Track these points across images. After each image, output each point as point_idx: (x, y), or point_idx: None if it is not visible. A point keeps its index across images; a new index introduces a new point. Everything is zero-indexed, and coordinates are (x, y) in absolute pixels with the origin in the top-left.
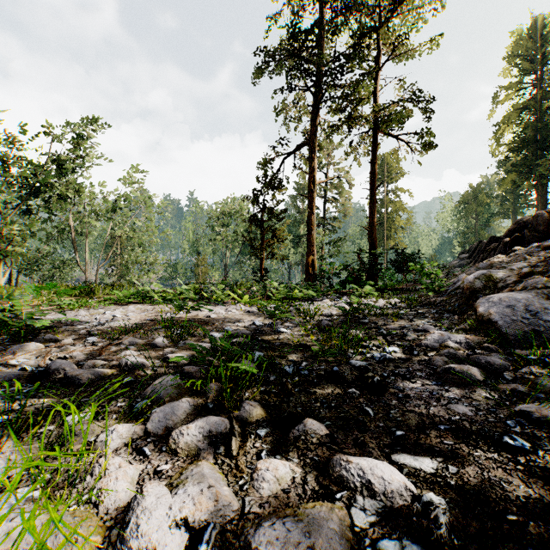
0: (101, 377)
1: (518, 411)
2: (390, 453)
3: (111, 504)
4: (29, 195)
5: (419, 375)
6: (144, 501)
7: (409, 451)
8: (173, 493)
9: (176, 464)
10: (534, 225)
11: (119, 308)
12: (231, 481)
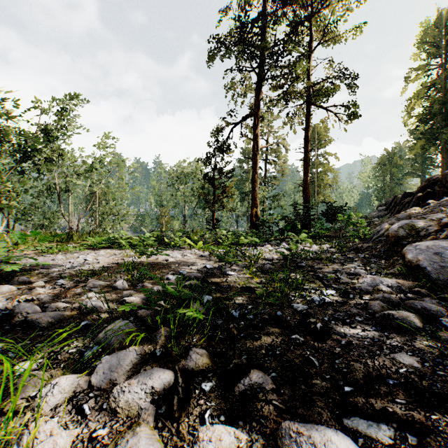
0: (61, 320)
1: None
2: (341, 415)
3: None
4: (23, 158)
5: (358, 319)
6: None
7: (361, 413)
8: None
9: (114, 427)
10: (444, 182)
11: (92, 253)
12: None
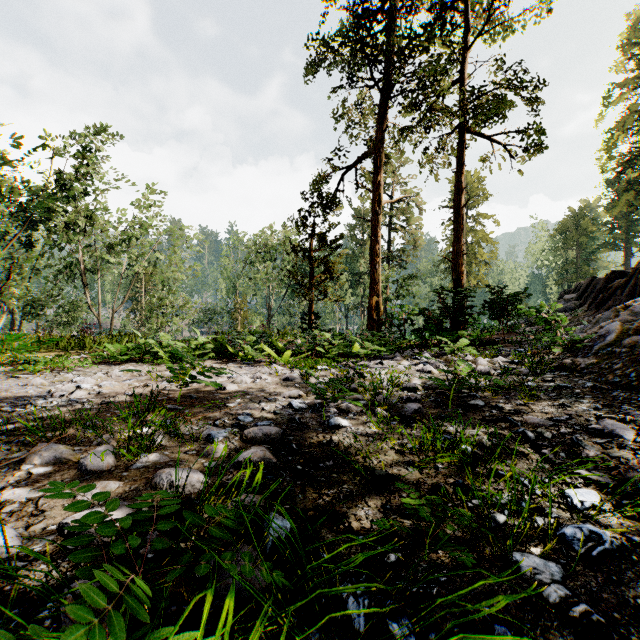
0: None
1: None
2: None
3: None
4: (31, 224)
5: None
6: None
7: None
8: None
9: None
10: None
11: (104, 371)
12: None
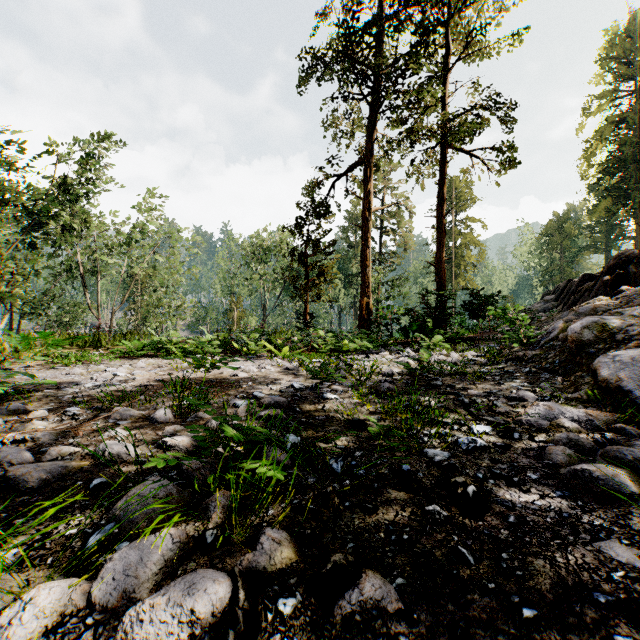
0: (62, 476)
1: None
2: None
3: None
4: (32, 226)
5: (532, 477)
6: None
7: None
8: None
9: None
10: None
11: (127, 364)
12: None
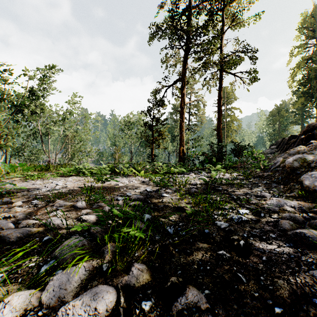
0: (28, 235)
1: None
2: None
3: None
4: (16, 111)
5: (273, 236)
6: None
7: None
8: None
9: None
10: None
11: (63, 179)
12: None
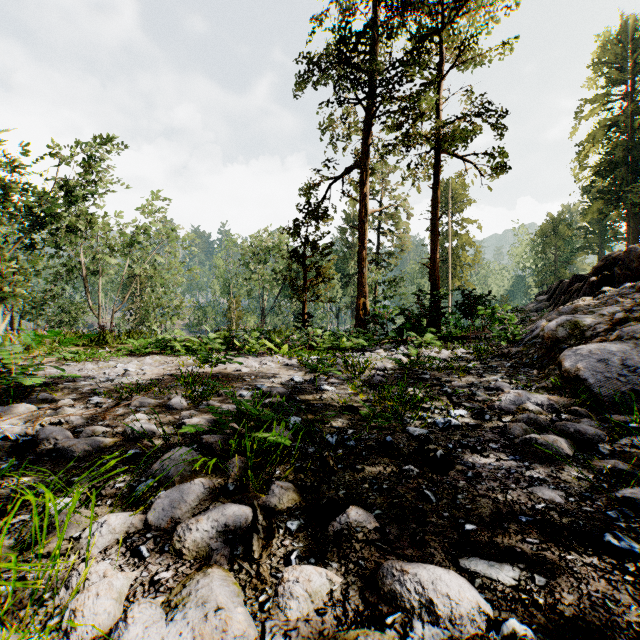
0: (101, 449)
1: (621, 497)
2: (458, 556)
3: (87, 630)
4: (33, 227)
5: (493, 446)
6: (127, 632)
7: (482, 553)
8: (168, 618)
9: (180, 570)
10: (626, 262)
11: (134, 361)
12: (249, 596)
